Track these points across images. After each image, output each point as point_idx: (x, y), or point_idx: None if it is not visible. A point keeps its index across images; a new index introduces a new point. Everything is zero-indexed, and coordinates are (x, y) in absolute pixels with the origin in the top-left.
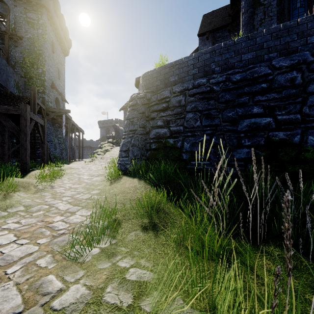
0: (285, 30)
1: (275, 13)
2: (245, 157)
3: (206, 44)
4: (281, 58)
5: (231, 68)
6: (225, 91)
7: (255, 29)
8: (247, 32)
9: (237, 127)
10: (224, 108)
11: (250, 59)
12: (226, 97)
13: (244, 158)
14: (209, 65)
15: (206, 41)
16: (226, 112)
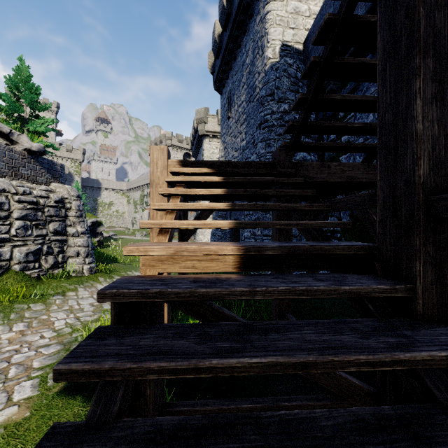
0: None
1: None
2: None
3: None
4: None
5: None
6: None
7: None
8: None
9: None
10: None
11: None
12: None
13: None
14: None
15: None
16: None
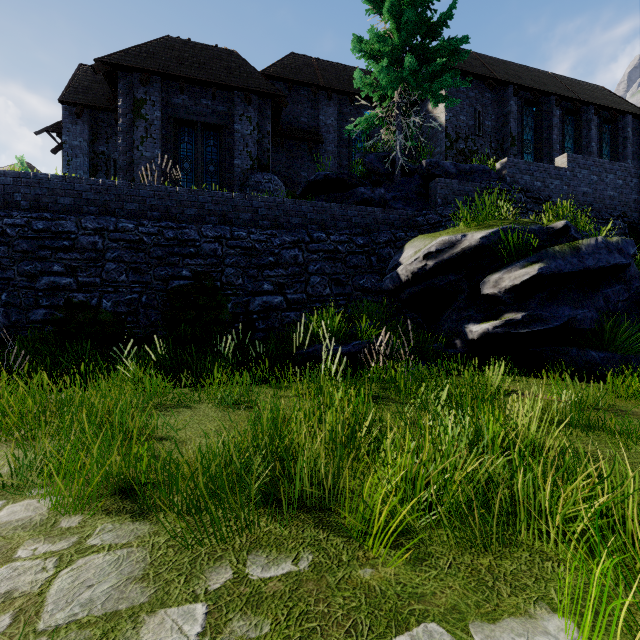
0: (105, 187)
1: (160, 137)
2: (42, 319)
3: (78, 123)
4: (93, 218)
5: (44, 209)
6: (24, 238)
7: (136, 147)
8: (126, 144)
9: (35, 284)
10: (22, 259)
11: (68, 205)
12: (24, 246)
13: (41, 320)
14: (12, 195)
15: (78, 119)
16: (24, 265)
